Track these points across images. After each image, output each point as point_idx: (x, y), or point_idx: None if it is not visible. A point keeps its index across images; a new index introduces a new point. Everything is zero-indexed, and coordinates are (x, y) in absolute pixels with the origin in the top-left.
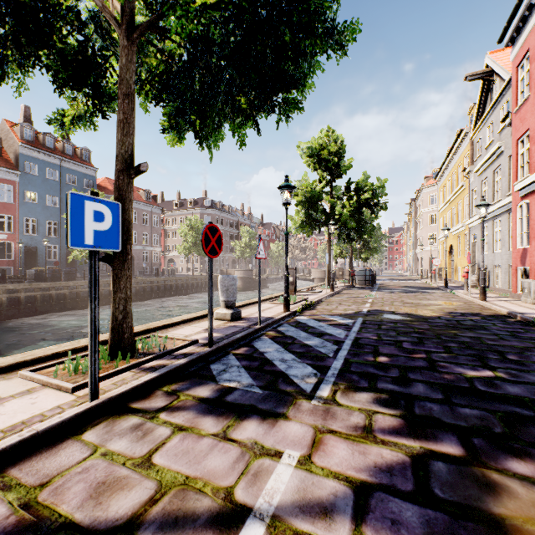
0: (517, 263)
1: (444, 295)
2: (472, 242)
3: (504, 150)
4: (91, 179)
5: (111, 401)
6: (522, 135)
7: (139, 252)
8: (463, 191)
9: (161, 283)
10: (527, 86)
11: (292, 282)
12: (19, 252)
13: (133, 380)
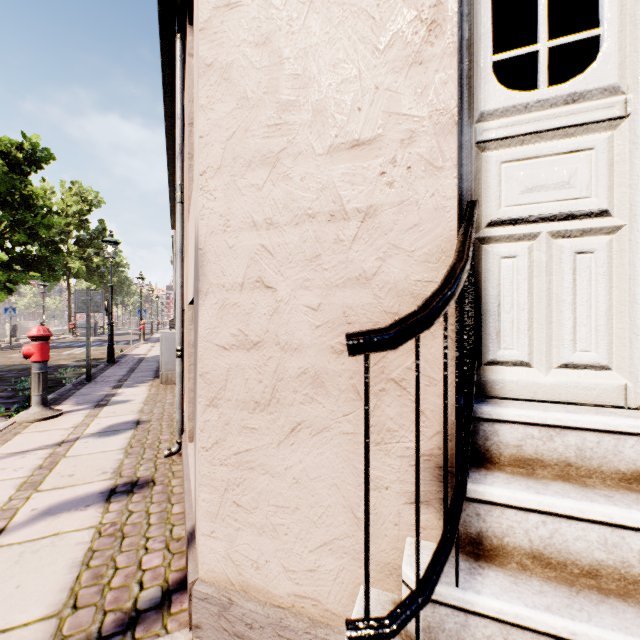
0: None
1: None
2: None
3: None
4: None
5: None
6: None
7: None
8: None
9: None
10: None
11: None
12: None
13: None
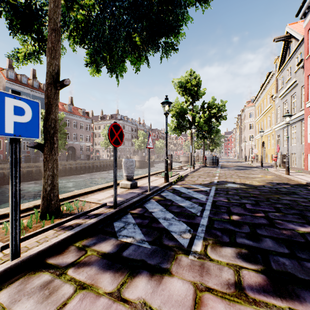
0: (307, 152)
1: (262, 171)
2: (277, 139)
3: (298, 83)
4: None
5: (30, 258)
6: None
7: (78, 145)
8: (271, 108)
9: (91, 164)
10: None
11: (169, 163)
12: (5, 146)
13: (53, 238)
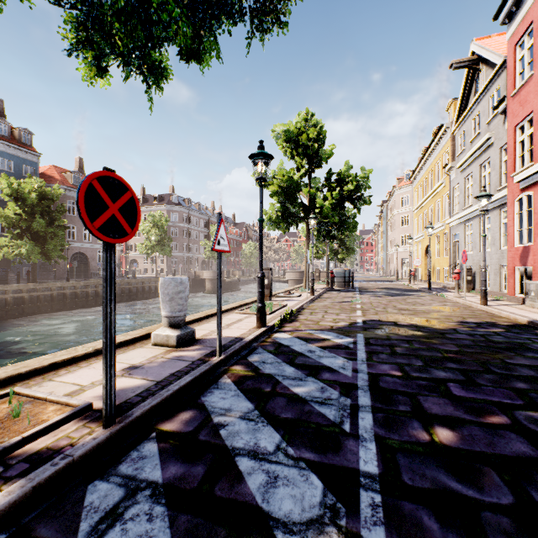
0: (515, 263)
1: (434, 298)
2: (453, 241)
3: (494, 141)
4: (33, 165)
5: None
6: (522, 121)
7: (93, 251)
8: (442, 189)
9: (118, 286)
10: (528, 65)
11: (266, 285)
12: None
13: None
